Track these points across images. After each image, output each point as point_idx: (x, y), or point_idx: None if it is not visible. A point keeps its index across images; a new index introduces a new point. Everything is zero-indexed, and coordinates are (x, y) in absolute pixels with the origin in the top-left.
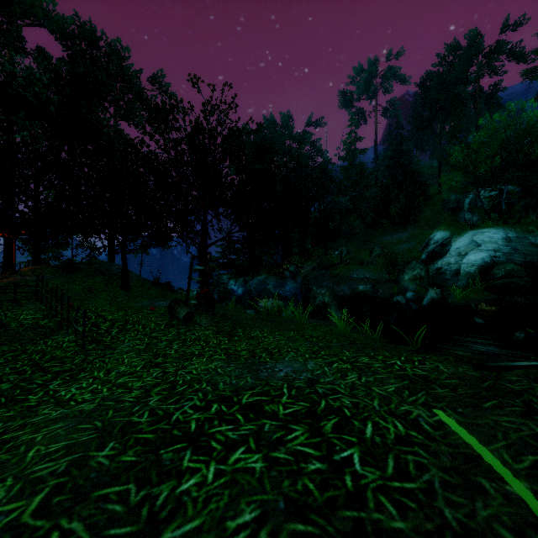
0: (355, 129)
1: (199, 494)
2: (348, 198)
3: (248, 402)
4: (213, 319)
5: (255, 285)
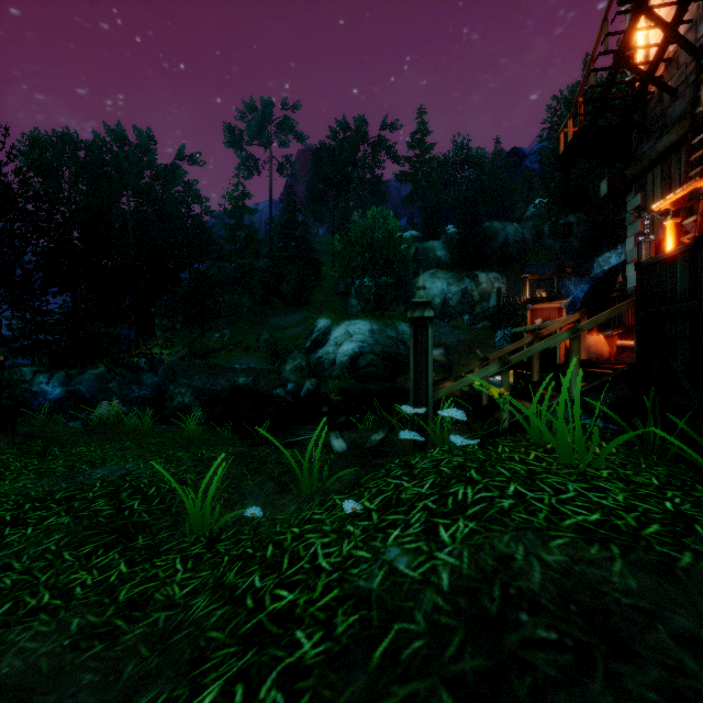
0: (243, 182)
1: (22, 539)
2: (234, 266)
3: (62, 497)
4: (12, 439)
5: (89, 382)
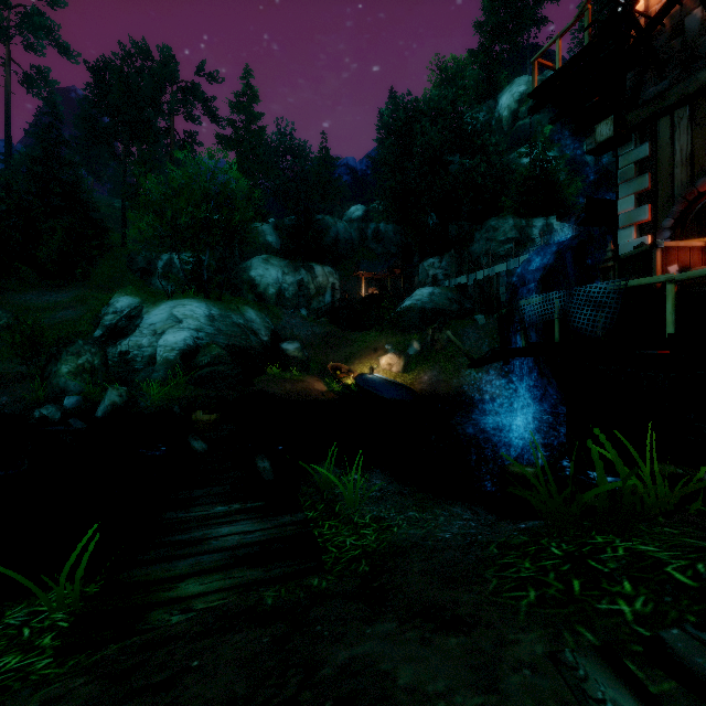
0: None
1: None
2: None
3: None
4: None
5: None
